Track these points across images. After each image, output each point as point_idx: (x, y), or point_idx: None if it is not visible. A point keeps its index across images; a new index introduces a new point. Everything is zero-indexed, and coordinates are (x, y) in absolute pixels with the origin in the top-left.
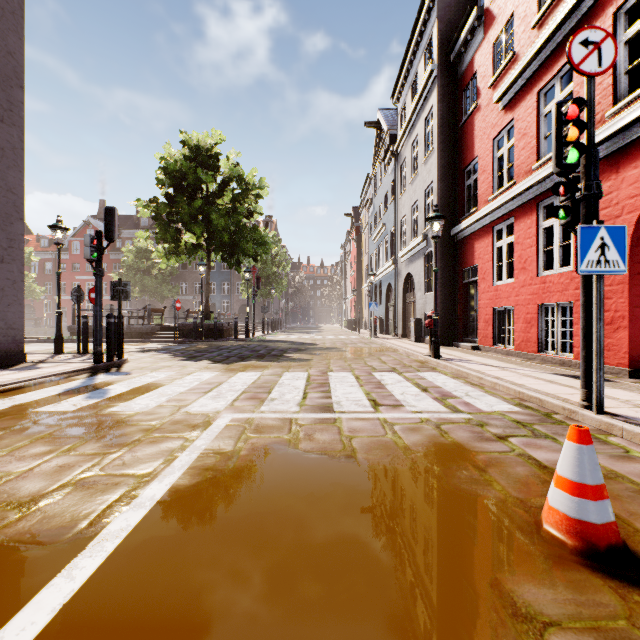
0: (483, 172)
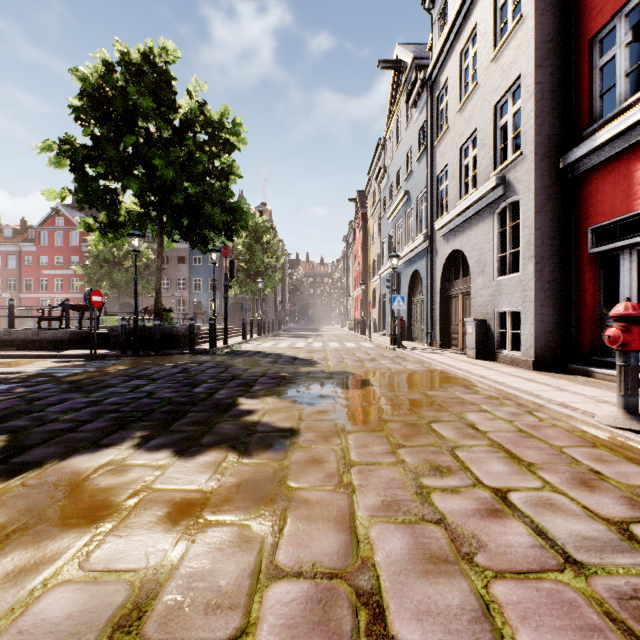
0: None
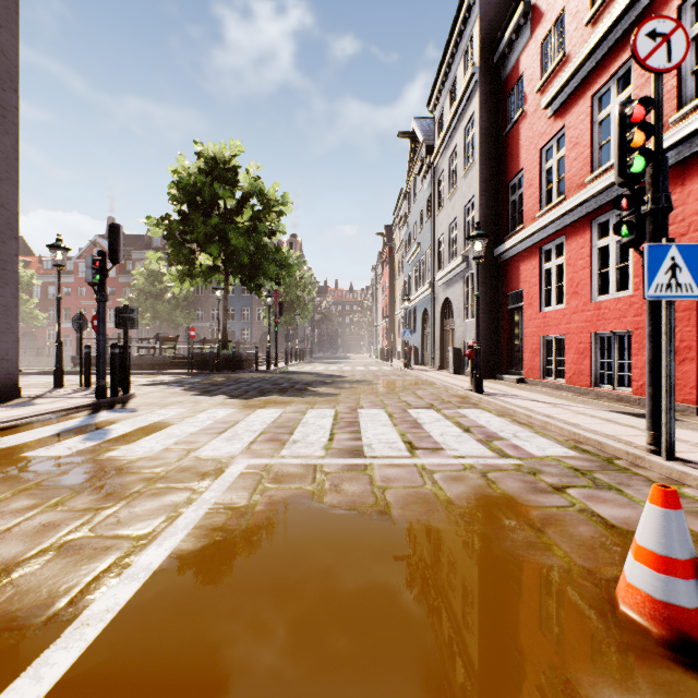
0: (530, 186)
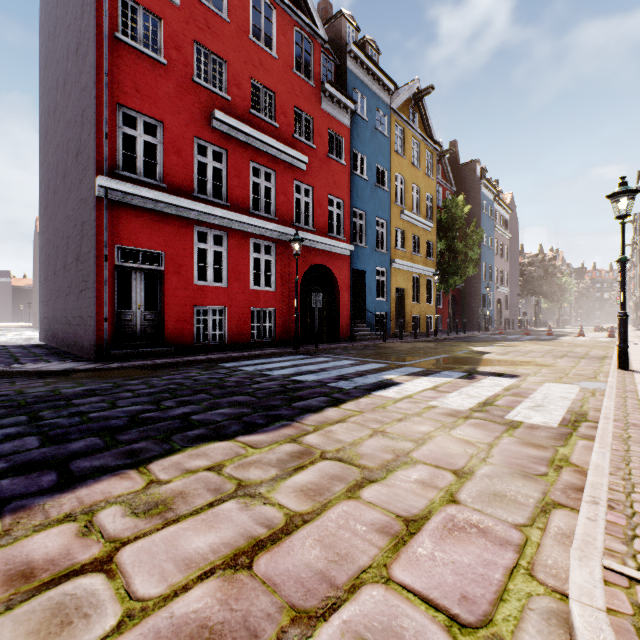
0: None
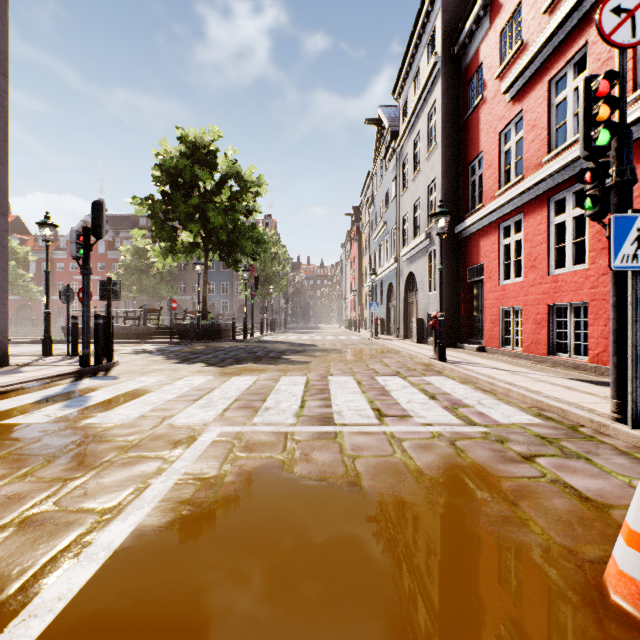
0: (489, 167)
